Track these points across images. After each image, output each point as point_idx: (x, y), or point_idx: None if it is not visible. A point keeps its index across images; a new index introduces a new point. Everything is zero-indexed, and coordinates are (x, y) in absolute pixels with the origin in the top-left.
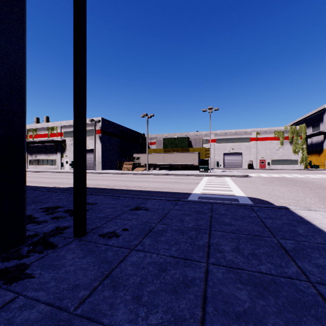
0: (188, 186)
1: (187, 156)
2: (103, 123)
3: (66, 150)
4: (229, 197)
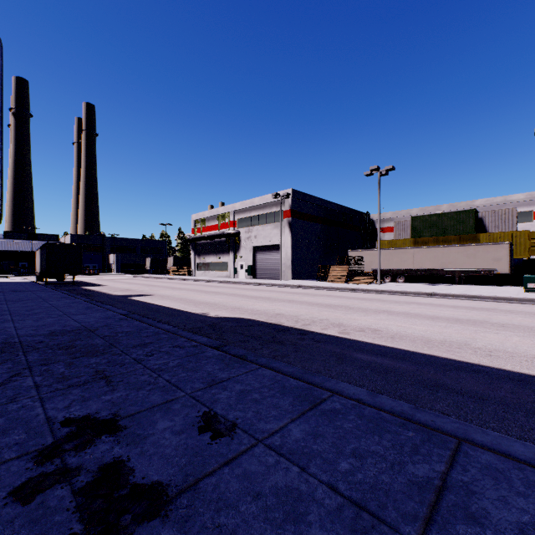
0: None
1: (476, 253)
2: (294, 199)
3: (241, 248)
4: None
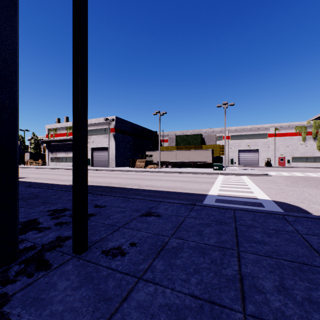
0: (203, 185)
1: (200, 153)
2: (116, 122)
3: None
4: (251, 200)
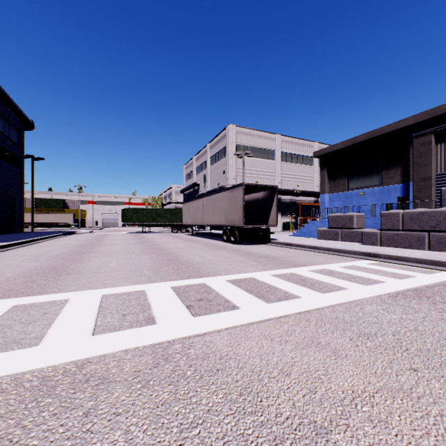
0: None
1: (63, 216)
2: None
3: None
4: None
